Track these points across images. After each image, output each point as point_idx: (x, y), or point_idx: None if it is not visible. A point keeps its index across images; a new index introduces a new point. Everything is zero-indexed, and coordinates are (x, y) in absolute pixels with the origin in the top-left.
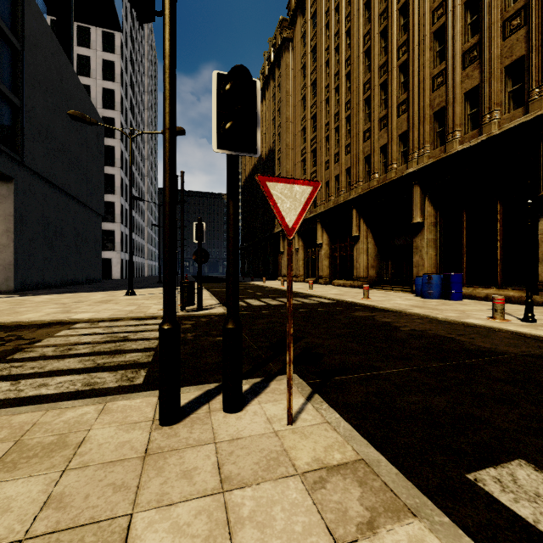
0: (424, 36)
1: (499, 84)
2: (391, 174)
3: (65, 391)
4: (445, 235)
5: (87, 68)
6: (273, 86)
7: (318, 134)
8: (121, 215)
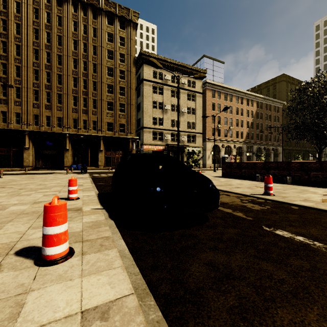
0: (70, 94)
1: (91, 123)
2: (55, 129)
3: None
4: (74, 153)
5: None
6: None
7: None
8: None
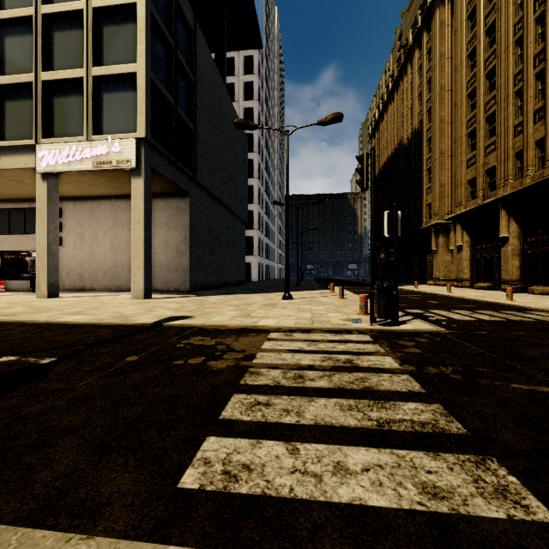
0: None
1: None
2: None
3: (406, 507)
4: None
5: (232, 94)
6: (419, 56)
7: (500, 91)
8: (258, 222)
